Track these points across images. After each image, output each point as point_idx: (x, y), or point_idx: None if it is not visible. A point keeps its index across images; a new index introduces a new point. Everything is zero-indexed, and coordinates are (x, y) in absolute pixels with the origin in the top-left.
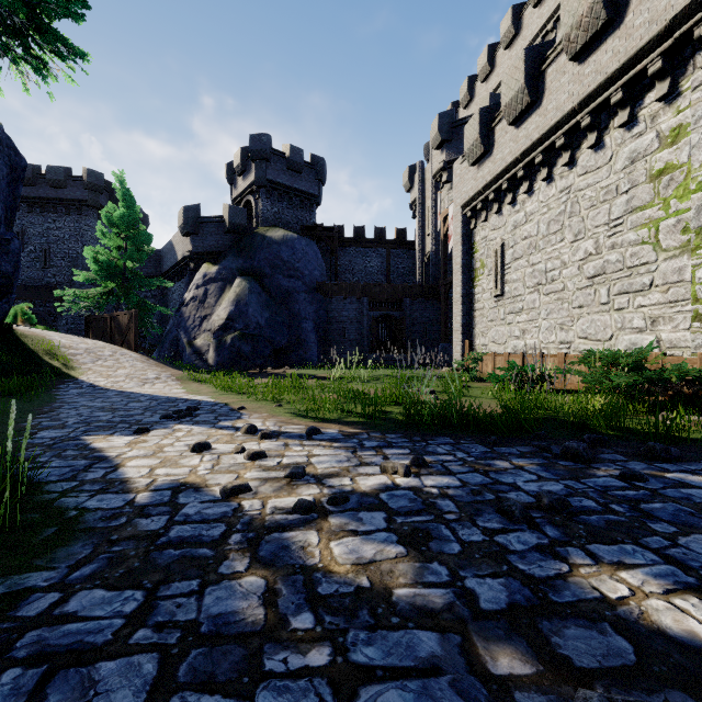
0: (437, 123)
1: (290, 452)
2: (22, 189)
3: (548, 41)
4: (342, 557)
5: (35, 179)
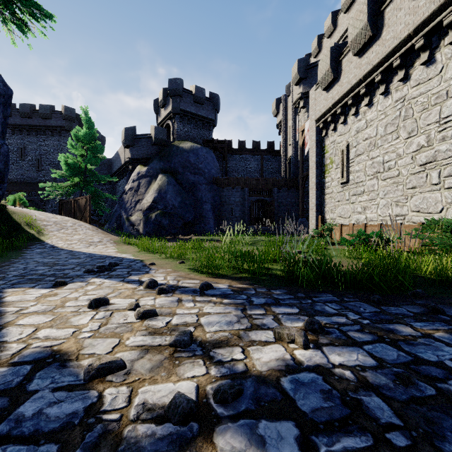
0: (296, 66)
1: (181, 309)
2: (24, 120)
3: None
4: None
5: (32, 113)
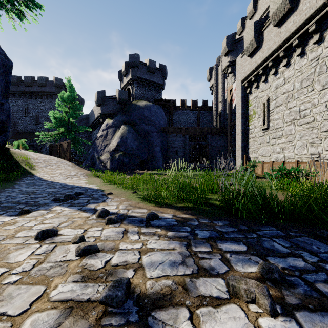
0: (225, 41)
1: (124, 243)
2: (27, 88)
3: None
4: None
5: (32, 83)
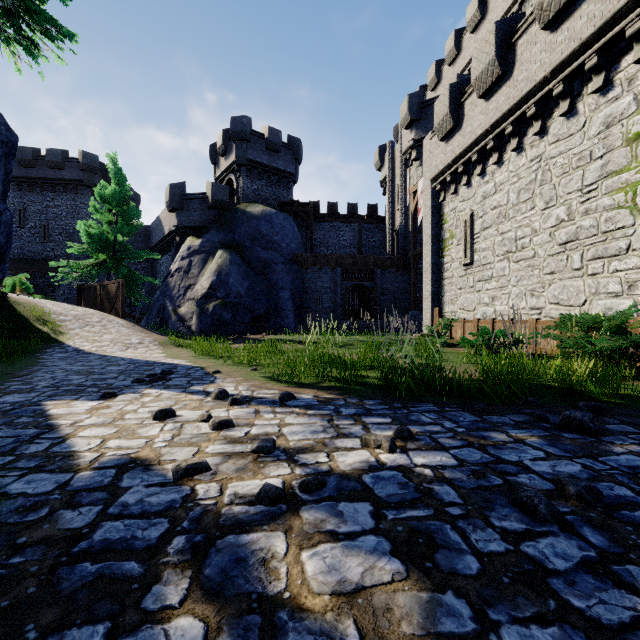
0: (406, 103)
1: (260, 420)
2: (23, 170)
3: (519, 14)
4: (318, 580)
5: (35, 161)
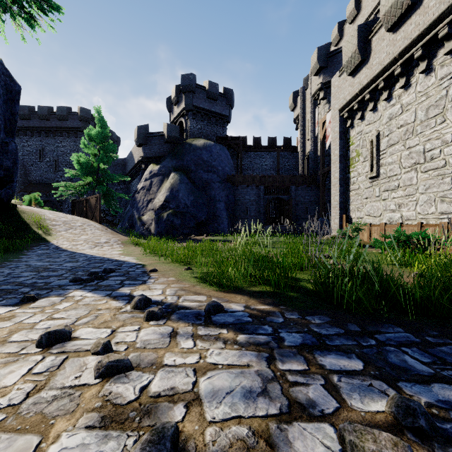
0: (316, 55)
1: (172, 354)
2: (42, 122)
3: None
4: None
5: (50, 115)
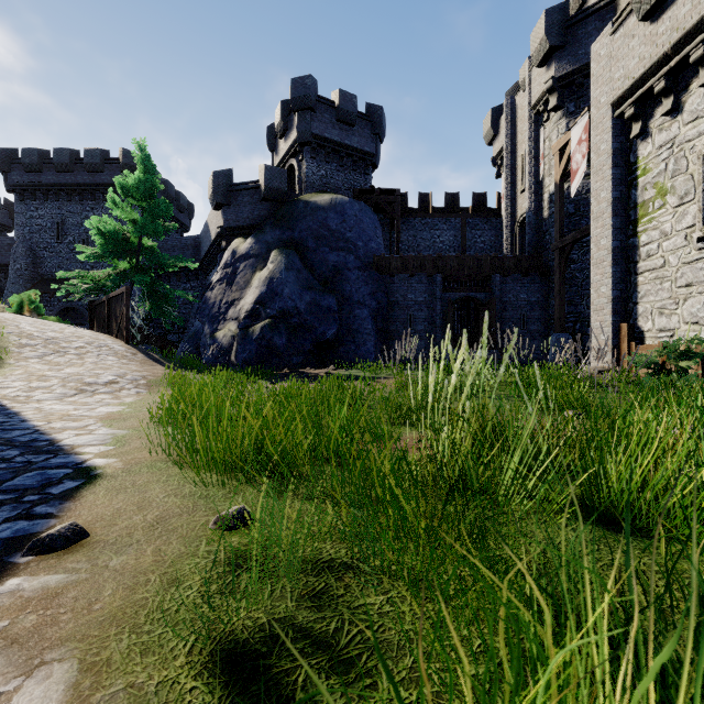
0: (542, 24)
1: None
2: (61, 176)
3: None
4: None
5: (73, 164)
